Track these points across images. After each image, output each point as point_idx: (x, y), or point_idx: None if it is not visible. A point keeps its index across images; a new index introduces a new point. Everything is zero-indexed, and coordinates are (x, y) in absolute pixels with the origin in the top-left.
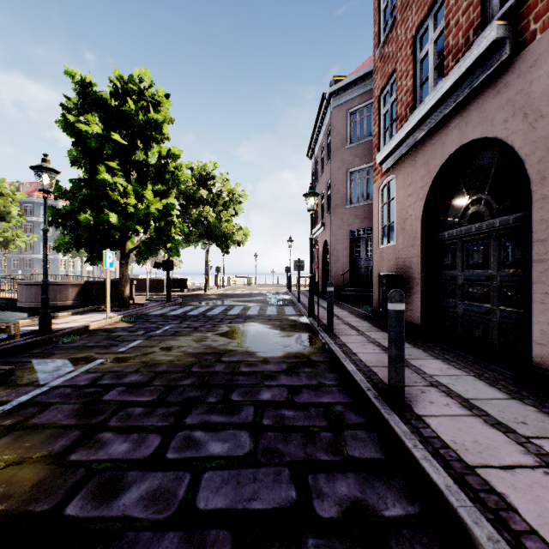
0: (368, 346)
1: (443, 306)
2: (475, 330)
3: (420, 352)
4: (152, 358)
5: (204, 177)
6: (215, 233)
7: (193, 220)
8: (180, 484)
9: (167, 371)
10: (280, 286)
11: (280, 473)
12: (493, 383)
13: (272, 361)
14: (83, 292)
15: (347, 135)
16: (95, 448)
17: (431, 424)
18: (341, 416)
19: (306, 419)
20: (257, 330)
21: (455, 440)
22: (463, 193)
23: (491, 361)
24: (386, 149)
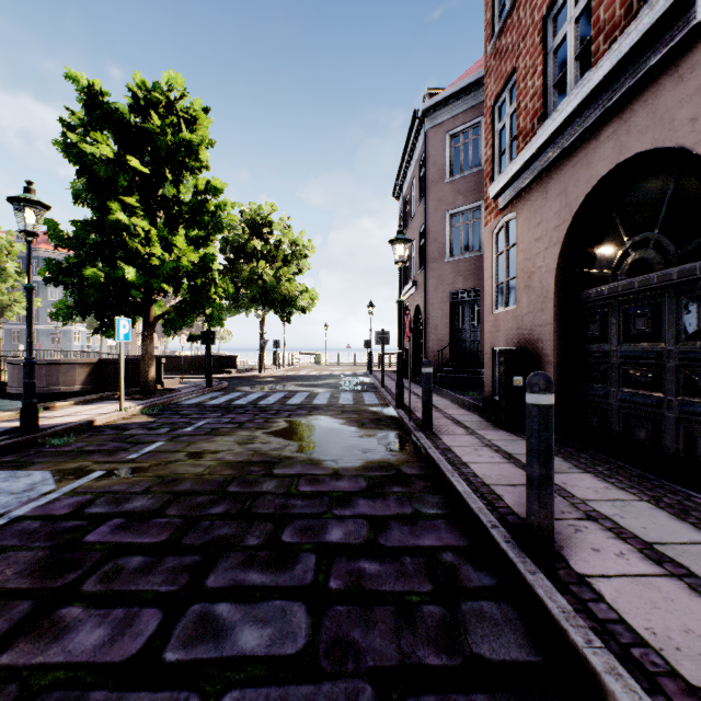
0: (483, 451)
1: (587, 394)
2: (639, 430)
3: (560, 461)
4: (172, 469)
5: (258, 224)
6: (273, 296)
7: (244, 280)
8: None
9: (191, 491)
10: (357, 366)
11: (357, 697)
12: (682, 515)
13: (345, 475)
14: (96, 374)
15: (447, 166)
16: (47, 638)
17: (603, 593)
18: (454, 573)
19: (399, 578)
20: (326, 427)
21: (652, 628)
22: (619, 233)
23: (666, 476)
24: (504, 177)
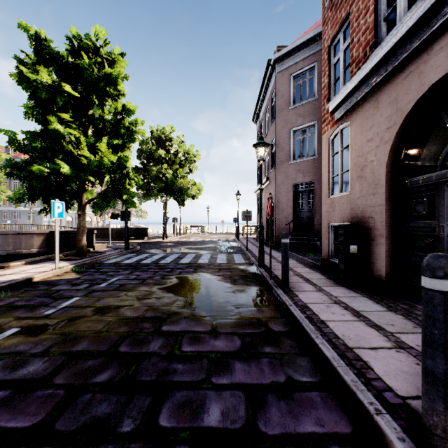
0: (334, 308)
1: (415, 261)
2: None
3: (402, 319)
4: (77, 326)
5: (163, 139)
6: (172, 188)
7: (153, 177)
8: None
9: (86, 351)
10: (228, 234)
11: None
12: None
13: (222, 332)
14: (48, 241)
15: (291, 97)
16: None
17: None
18: None
19: None
20: (207, 283)
21: None
22: (446, 130)
23: None
24: (341, 94)
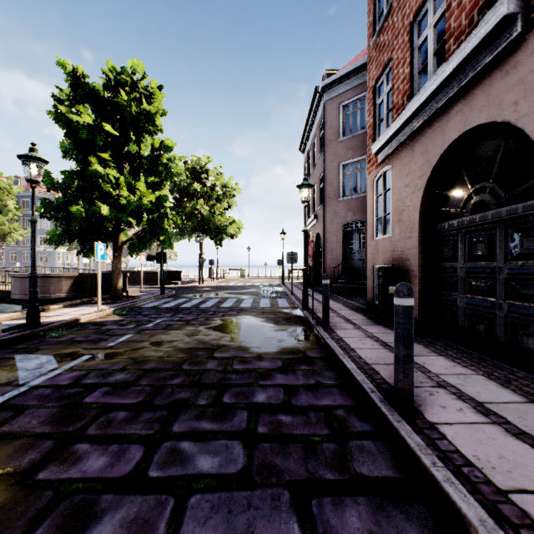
0: (366, 341)
1: (442, 299)
2: (479, 325)
3: (421, 347)
4: (141, 354)
5: (198, 171)
6: (209, 226)
7: (187, 213)
8: (162, 512)
9: (156, 368)
10: (272, 279)
11: (279, 498)
12: (505, 384)
13: (266, 357)
14: (77, 285)
15: (340, 129)
16: (68, 463)
17: (446, 434)
18: (344, 422)
19: (306, 425)
20: (251, 324)
21: (477, 455)
22: (465, 182)
23: (497, 358)
24: (382, 139)
